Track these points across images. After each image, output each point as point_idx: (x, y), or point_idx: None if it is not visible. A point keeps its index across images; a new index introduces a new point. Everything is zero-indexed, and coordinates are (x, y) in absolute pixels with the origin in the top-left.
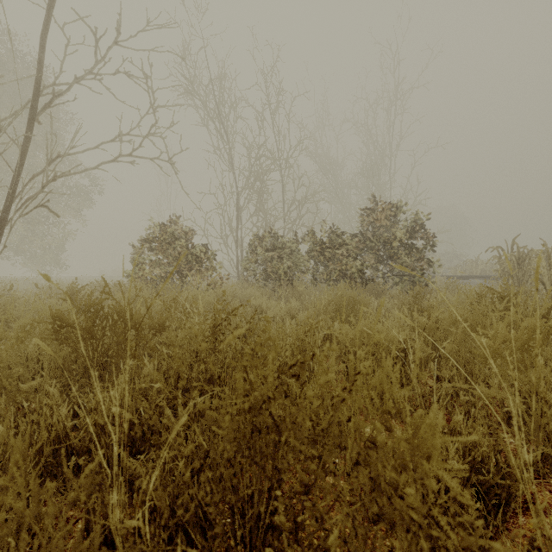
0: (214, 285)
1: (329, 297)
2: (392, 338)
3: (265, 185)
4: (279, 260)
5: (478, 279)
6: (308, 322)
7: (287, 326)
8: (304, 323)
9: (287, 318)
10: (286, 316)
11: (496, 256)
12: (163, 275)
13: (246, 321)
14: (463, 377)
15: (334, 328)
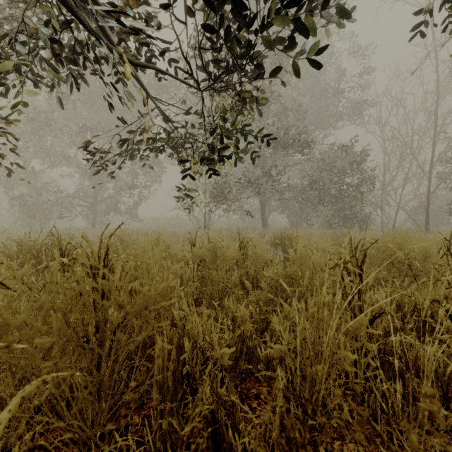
0: None
1: None
2: None
3: None
4: None
5: None
6: None
7: None
8: None
9: None
10: None
11: None
12: None
13: None
14: None
15: None
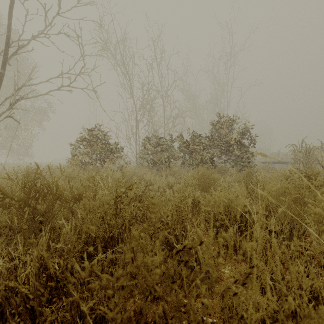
0: (121, 167)
1: (193, 175)
2: (239, 204)
3: (153, 107)
4: (162, 152)
5: (279, 163)
6: (183, 193)
7: (167, 194)
8: (178, 191)
9: (167, 189)
10: (166, 187)
11: (292, 150)
12: (90, 161)
13: (140, 190)
14: (288, 231)
15: (197, 195)
